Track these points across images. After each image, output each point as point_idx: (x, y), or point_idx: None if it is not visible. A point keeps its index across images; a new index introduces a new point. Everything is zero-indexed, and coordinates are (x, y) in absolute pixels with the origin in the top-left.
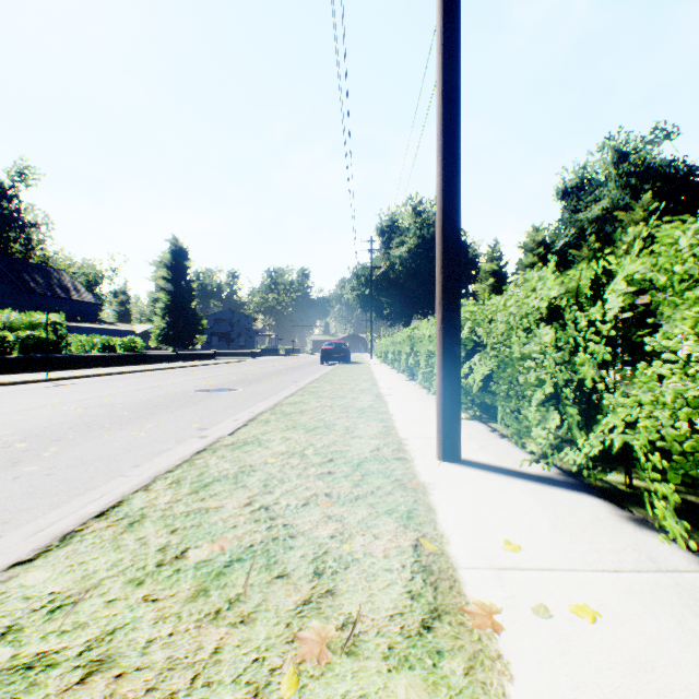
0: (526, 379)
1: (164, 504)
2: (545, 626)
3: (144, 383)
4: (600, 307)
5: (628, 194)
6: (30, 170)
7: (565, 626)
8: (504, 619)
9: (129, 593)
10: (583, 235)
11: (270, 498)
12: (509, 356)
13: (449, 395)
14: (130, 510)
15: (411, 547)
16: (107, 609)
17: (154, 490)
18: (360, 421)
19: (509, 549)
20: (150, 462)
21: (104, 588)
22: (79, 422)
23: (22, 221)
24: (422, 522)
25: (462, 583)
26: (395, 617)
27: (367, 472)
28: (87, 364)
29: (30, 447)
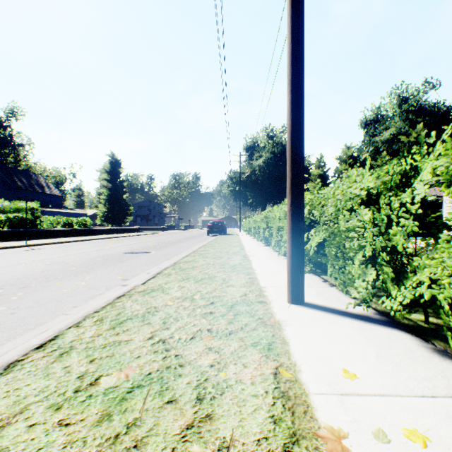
0: (350, 245)
1: (88, 337)
2: (385, 451)
3: (90, 248)
4: (410, 193)
5: (407, 125)
6: (18, 109)
7: (402, 451)
8: (350, 444)
9: (48, 418)
10: (378, 151)
11: (167, 333)
12: (337, 229)
13: (296, 257)
14: (62, 343)
15: (272, 375)
16: (27, 434)
17: (83, 327)
18: (233, 274)
19: (347, 377)
20: (85, 304)
21: (29, 412)
22: (41, 274)
23: (13, 142)
24: (279, 353)
25: (313, 408)
26: (262, 442)
27: (238, 312)
28: (54, 235)
29: (3, 292)
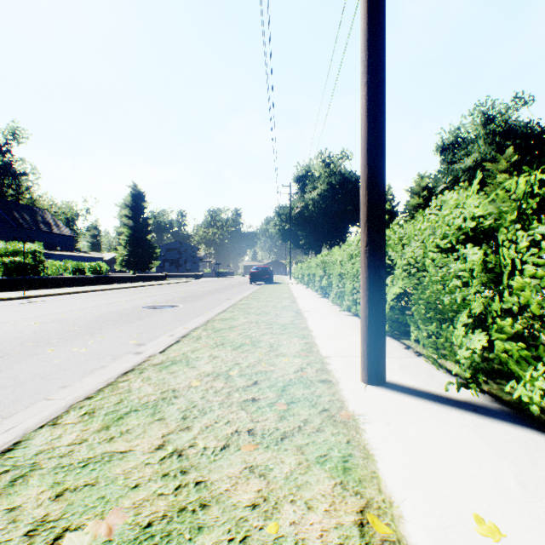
0: (449, 301)
1: (65, 446)
2: None
3: (102, 300)
4: None
5: (494, 149)
6: (20, 131)
7: None
8: None
9: None
10: (458, 182)
11: (186, 437)
12: (429, 278)
13: (374, 318)
14: (22, 457)
15: (355, 528)
16: None
17: (61, 425)
18: (283, 337)
19: (486, 534)
20: (78, 382)
21: None
22: (30, 337)
23: (14, 170)
24: (362, 478)
25: None
26: None
27: (292, 399)
28: (60, 284)
29: None
